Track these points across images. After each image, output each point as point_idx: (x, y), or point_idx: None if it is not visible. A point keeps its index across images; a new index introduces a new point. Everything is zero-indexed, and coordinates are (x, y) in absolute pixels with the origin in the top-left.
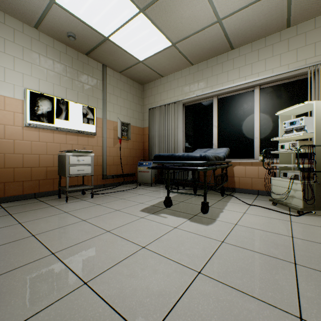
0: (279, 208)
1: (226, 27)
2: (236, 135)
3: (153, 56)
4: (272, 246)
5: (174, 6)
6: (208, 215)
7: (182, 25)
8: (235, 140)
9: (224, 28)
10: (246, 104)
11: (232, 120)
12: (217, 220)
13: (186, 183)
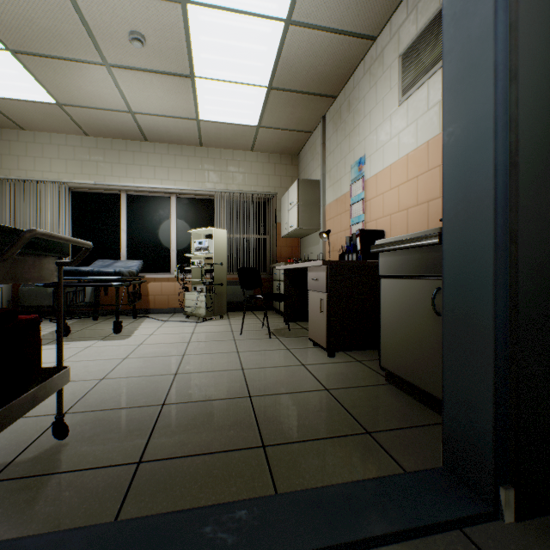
0: (191, 320)
1: (140, 121)
2: (152, 245)
3: (12, 100)
4: (178, 339)
5: (72, 74)
6: (123, 334)
7: (80, 94)
8: (151, 251)
9: (138, 121)
10: (162, 210)
11: (147, 226)
12: (134, 335)
13: (77, 310)
